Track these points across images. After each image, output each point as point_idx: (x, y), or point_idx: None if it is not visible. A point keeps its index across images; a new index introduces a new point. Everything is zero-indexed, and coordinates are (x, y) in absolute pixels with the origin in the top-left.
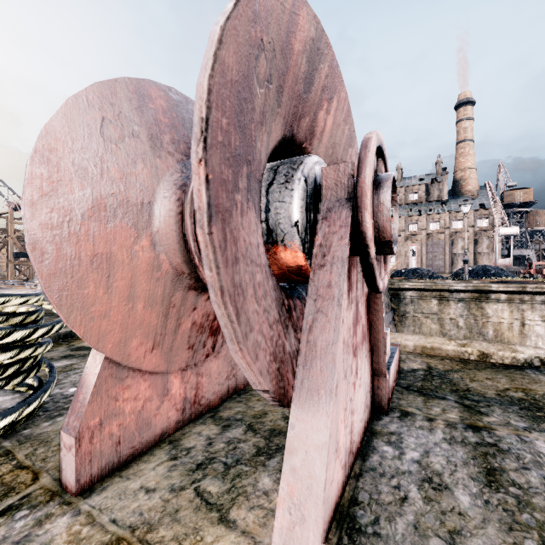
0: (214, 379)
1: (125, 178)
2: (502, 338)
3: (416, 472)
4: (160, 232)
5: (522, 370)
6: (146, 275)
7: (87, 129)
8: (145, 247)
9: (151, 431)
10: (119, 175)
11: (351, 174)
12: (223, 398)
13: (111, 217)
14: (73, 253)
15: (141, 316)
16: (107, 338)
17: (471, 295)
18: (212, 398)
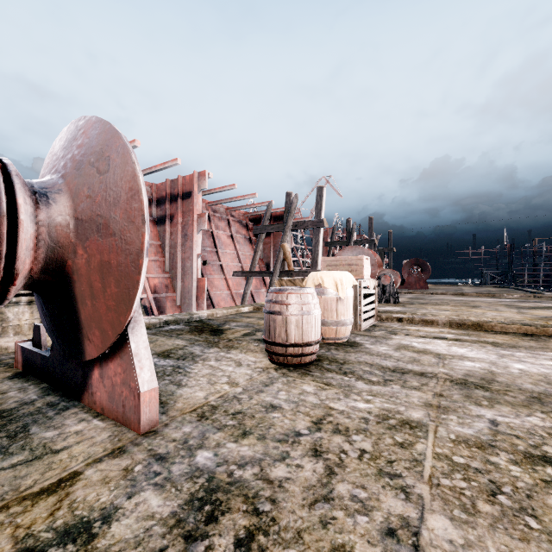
0: None
1: None
2: None
3: None
4: None
5: None
6: None
7: None
8: None
9: None
10: None
11: None
12: None
13: None
14: None
15: None
16: None
17: None
18: None
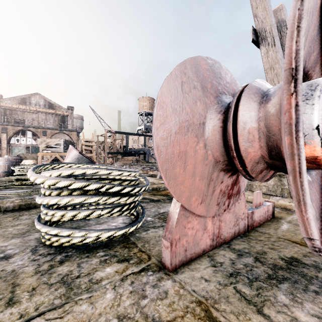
0: (227, 224)
1: (192, 111)
2: None
3: None
4: (208, 139)
5: None
6: (201, 162)
7: (176, 88)
8: (201, 147)
9: (198, 247)
10: (189, 110)
11: None
12: (232, 237)
13: (186, 132)
14: (171, 151)
15: (197, 184)
16: (183, 195)
17: None
18: (226, 236)
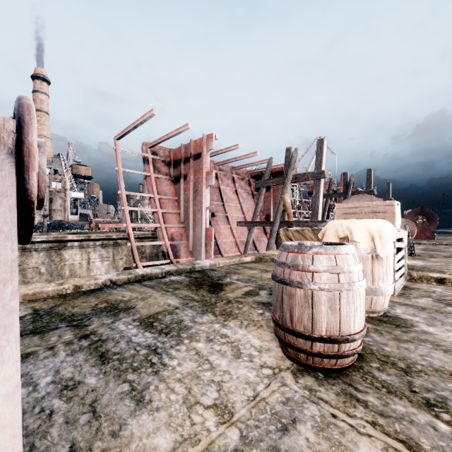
0: None
1: None
2: (76, 275)
3: (54, 389)
4: None
5: (102, 289)
6: None
7: None
8: None
9: None
10: None
11: (13, 131)
12: None
13: None
14: None
15: None
16: None
17: (52, 244)
18: None
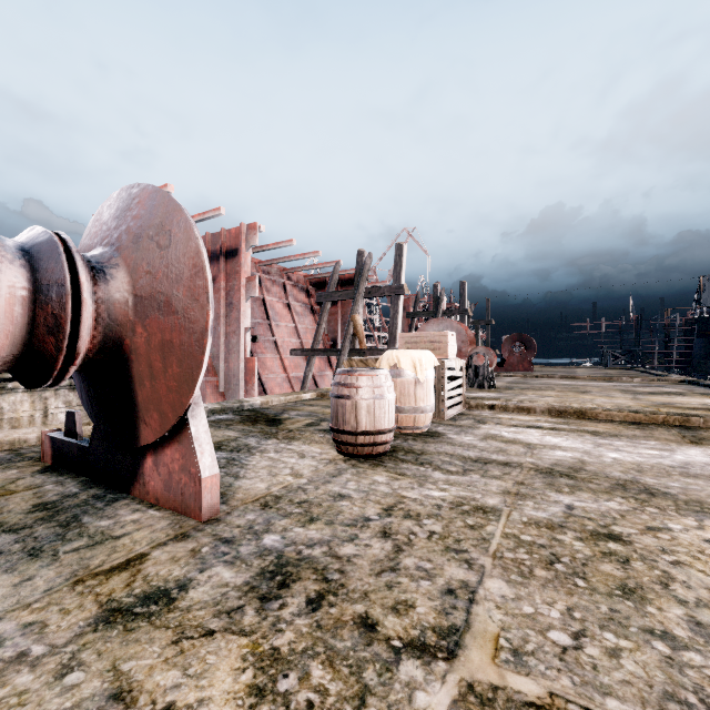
0: None
1: None
2: None
3: None
4: None
5: None
6: None
7: None
8: None
9: None
10: None
11: None
12: None
13: None
14: None
15: None
16: None
17: None
18: None
